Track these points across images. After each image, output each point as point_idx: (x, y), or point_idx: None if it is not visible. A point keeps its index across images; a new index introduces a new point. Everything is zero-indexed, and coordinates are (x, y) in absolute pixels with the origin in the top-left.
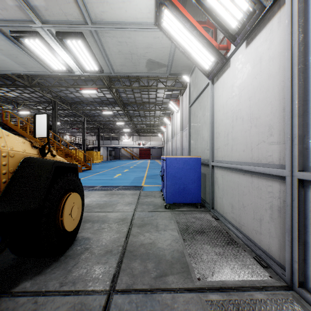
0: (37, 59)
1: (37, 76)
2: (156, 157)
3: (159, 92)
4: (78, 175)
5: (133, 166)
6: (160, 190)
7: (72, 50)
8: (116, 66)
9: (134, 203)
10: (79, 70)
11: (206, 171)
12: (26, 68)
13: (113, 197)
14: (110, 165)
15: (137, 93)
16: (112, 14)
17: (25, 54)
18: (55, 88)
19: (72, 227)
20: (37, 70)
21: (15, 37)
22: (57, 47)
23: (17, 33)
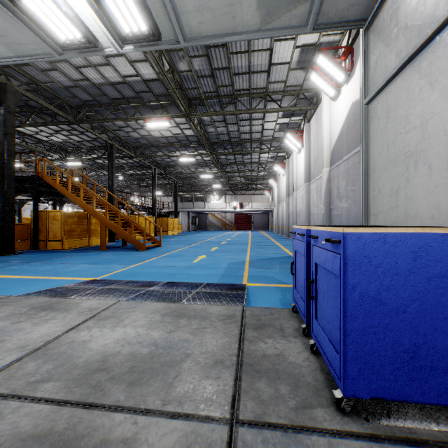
0: (18, 12)
1: (84, 105)
2: (260, 226)
3: (268, 120)
4: None
5: (226, 241)
6: (284, 299)
7: None
8: (188, 17)
9: (231, 361)
10: (110, 39)
11: None
12: (12, 47)
13: (178, 325)
14: (190, 240)
15: (232, 125)
16: None
17: None
18: (112, 125)
19: None
20: (32, 50)
21: None
22: None
23: None
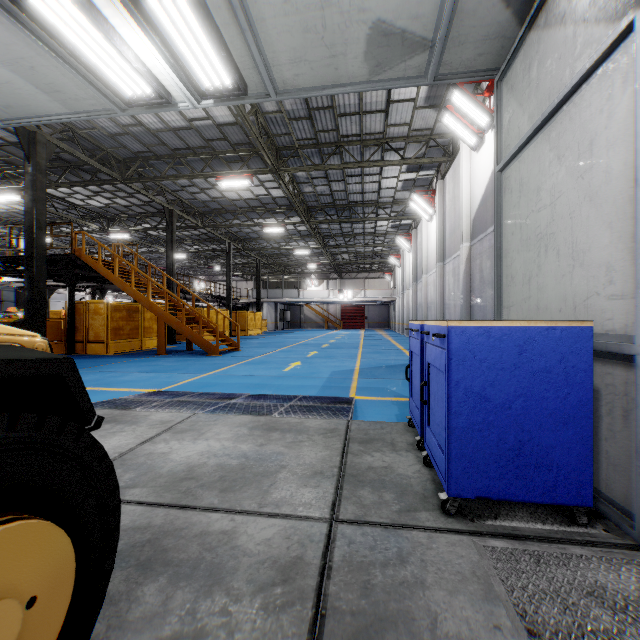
0: (80, 67)
1: (135, 158)
2: (378, 323)
3: (387, 176)
4: (87, 406)
5: (328, 343)
6: (401, 414)
7: (152, 15)
8: (281, 68)
9: (332, 472)
10: (186, 94)
11: (602, 380)
12: (66, 103)
13: (270, 439)
14: (279, 342)
15: (336, 182)
16: None
17: (44, 51)
18: (171, 183)
19: None
20: (90, 106)
21: None
22: (112, 12)
23: None
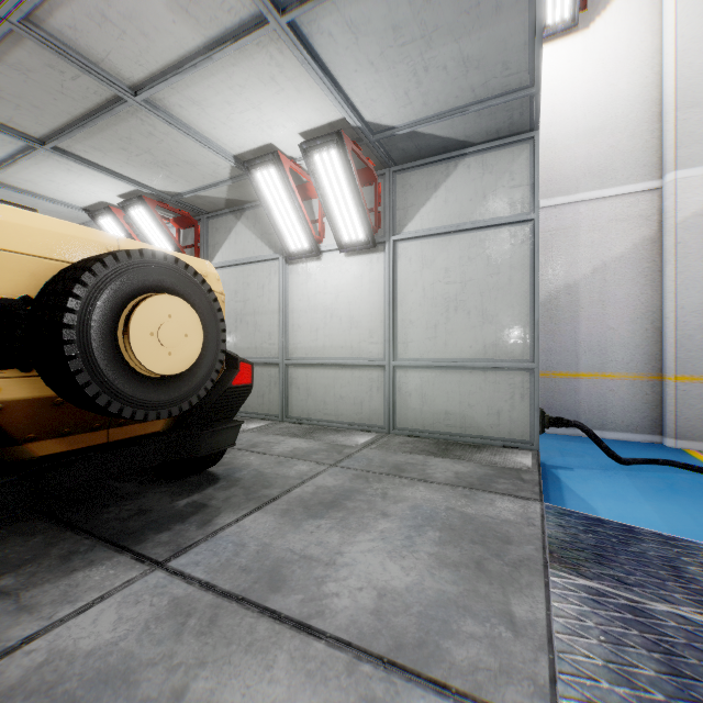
0: None
1: None
2: None
3: None
4: None
5: None
6: None
7: None
8: None
9: None
10: None
11: None
12: None
13: None
14: None
15: None
16: (32, 187)
17: None
18: None
19: None
20: None
21: None
22: None
23: None
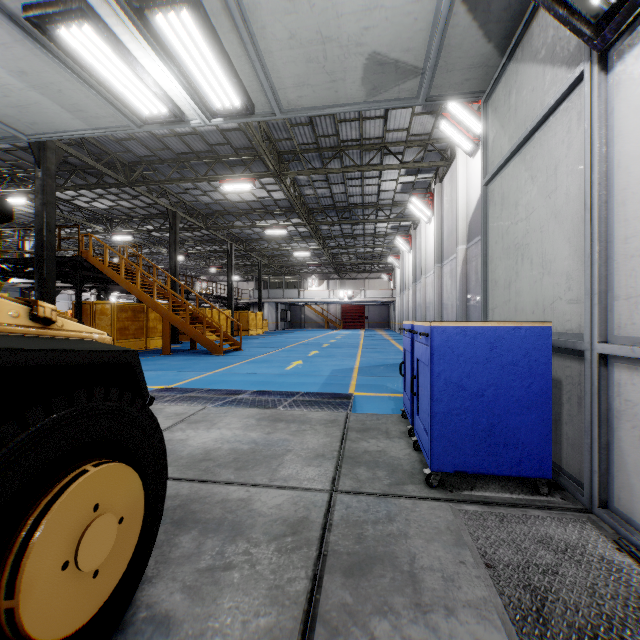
0: (103, 90)
1: (140, 162)
2: (378, 323)
3: (386, 179)
4: (144, 387)
5: (328, 343)
6: (397, 408)
7: (172, 49)
8: (286, 91)
9: (332, 455)
10: (198, 113)
11: (564, 372)
12: (87, 120)
13: (277, 428)
14: (280, 341)
15: (337, 185)
16: None
17: (72, 77)
18: (175, 186)
19: (84, 609)
20: (109, 123)
21: (37, 25)
22: (136, 46)
23: (37, 11)
